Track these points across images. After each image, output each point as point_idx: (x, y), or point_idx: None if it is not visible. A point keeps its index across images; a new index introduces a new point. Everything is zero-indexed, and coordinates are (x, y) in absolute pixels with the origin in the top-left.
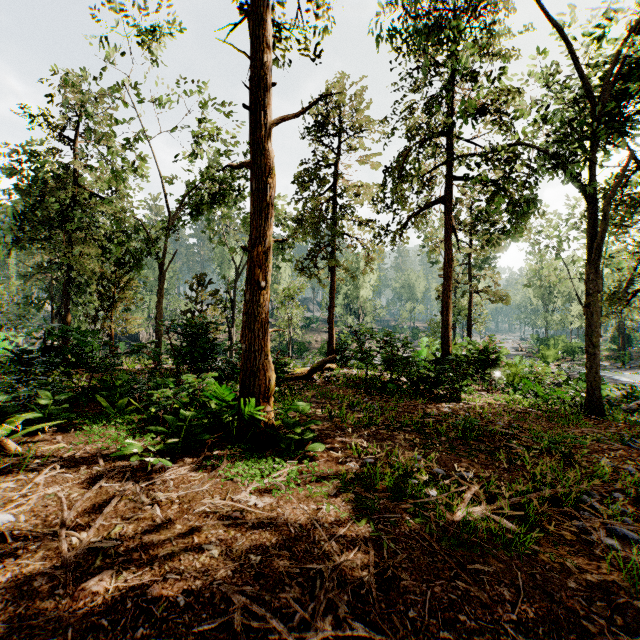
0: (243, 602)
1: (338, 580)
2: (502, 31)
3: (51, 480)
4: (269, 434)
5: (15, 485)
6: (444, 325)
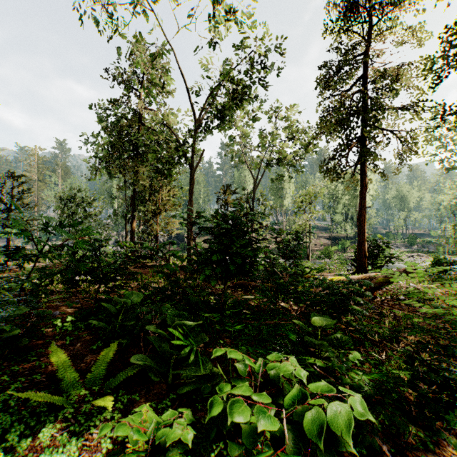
0: None
1: None
2: None
3: None
4: None
5: None
6: None
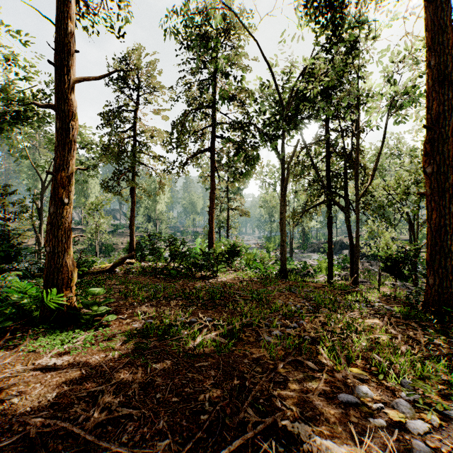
0: (39, 421)
1: (114, 392)
2: (242, 53)
3: None
4: (71, 314)
5: None
6: (210, 230)
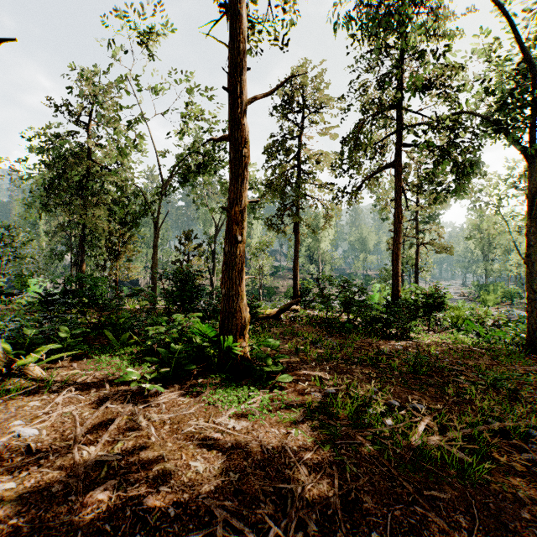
0: (224, 516)
1: (307, 499)
2: (447, 14)
3: (68, 400)
4: (244, 366)
5: (39, 404)
6: (394, 273)
